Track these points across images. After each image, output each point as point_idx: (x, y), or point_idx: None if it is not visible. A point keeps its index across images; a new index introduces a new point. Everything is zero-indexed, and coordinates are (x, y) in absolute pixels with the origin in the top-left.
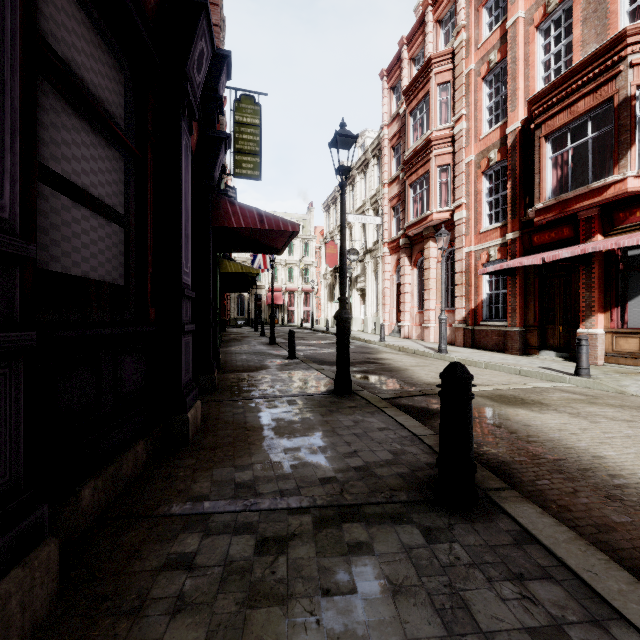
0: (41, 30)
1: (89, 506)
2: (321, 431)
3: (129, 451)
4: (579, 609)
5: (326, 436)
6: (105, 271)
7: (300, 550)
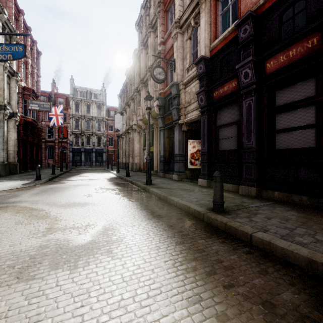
0: (277, 105)
1: (277, 196)
2: (313, 228)
3: (296, 195)
4: (193, 202)
5: (301, 225)
6: (302, 144)
7: (237, 202)
